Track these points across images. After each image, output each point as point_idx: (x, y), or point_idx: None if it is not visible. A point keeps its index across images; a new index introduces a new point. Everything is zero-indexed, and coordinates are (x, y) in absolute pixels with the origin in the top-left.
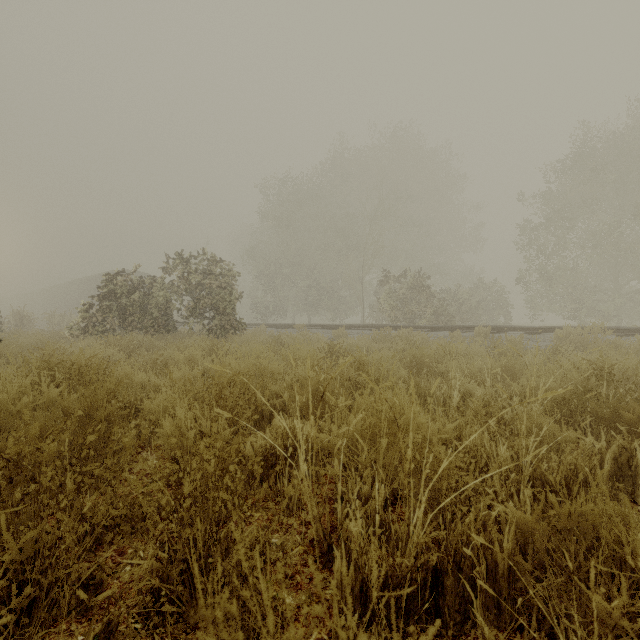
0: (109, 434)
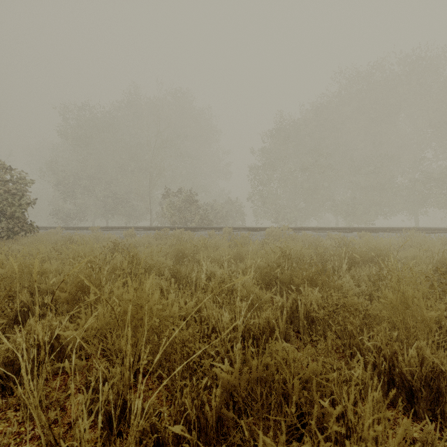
0: None
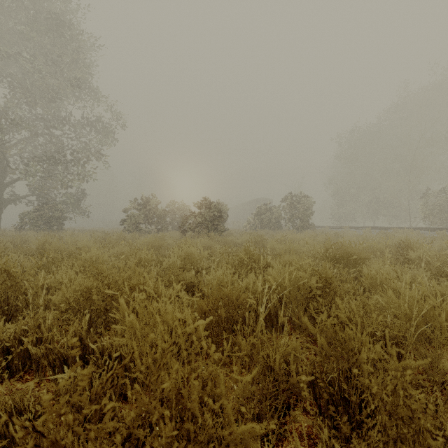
0: (263, 239)
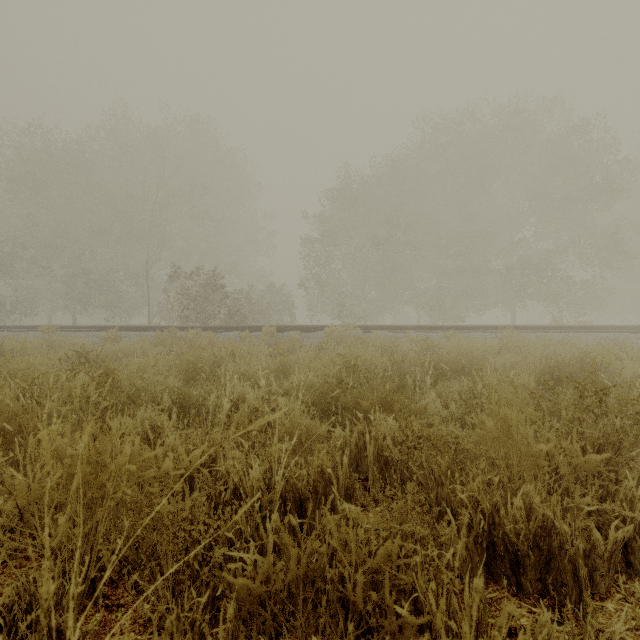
0: None
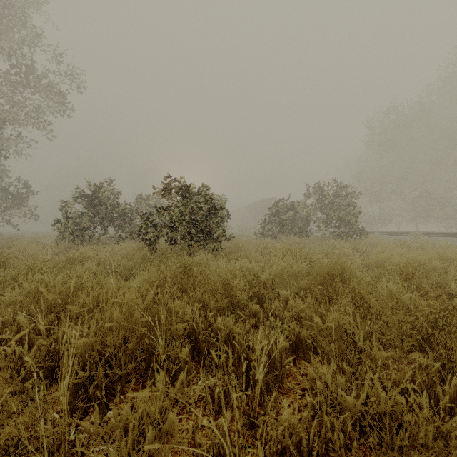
0: (376, 287)
